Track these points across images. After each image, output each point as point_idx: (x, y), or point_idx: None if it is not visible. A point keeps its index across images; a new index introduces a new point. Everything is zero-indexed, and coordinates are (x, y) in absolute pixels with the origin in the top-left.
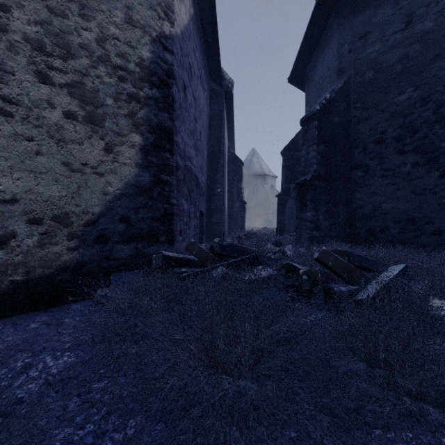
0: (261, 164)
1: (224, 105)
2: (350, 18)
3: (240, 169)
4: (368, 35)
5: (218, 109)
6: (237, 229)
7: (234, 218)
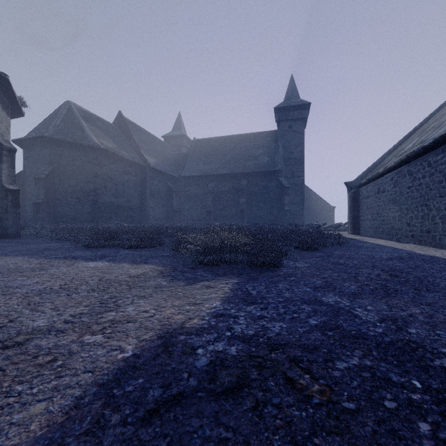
0: None
1: None
2: (55, 146)
3: None
4: (61, 156)
5: None
6: None
7: None
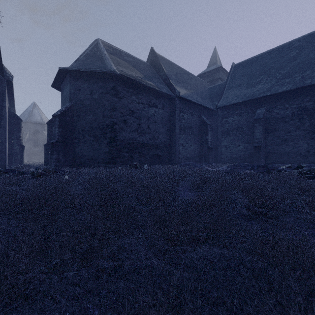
0: (41, 115)
1: (5, 88)
2: (74, 80)
3: (19, 124)
4: (80, 90)
5: (1, 89)
6: (17, 163)
7: (14, 156)
